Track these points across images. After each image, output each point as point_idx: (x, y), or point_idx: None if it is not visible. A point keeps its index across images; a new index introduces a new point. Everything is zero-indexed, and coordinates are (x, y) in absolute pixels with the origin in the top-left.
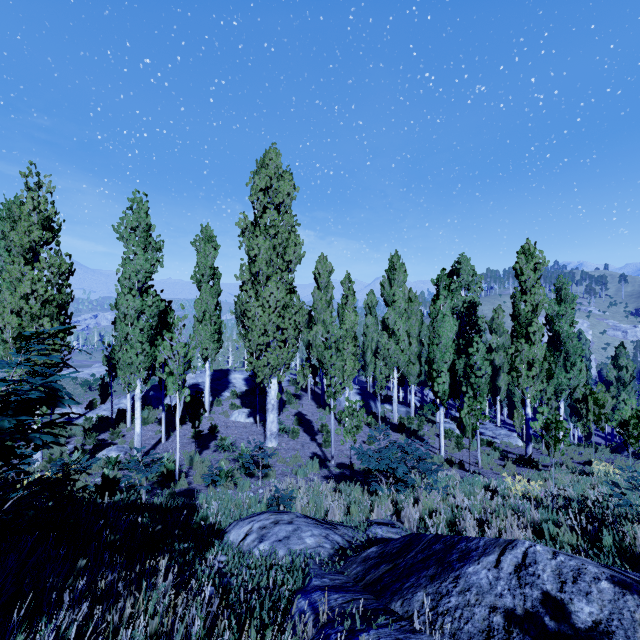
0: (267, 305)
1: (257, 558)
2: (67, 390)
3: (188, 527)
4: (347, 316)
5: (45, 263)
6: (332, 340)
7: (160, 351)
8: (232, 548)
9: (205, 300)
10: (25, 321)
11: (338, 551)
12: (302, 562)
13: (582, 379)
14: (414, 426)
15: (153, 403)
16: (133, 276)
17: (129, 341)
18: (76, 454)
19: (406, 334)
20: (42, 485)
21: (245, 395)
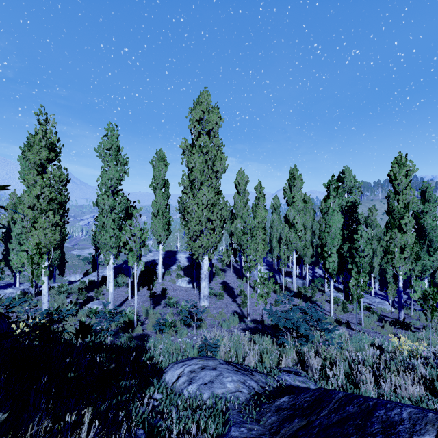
0: (201, 203)
1: (186, 398)
2: (74, 263)
3: (138, 365)
4: (259, 212)
5: (50, 174)
6: (248, 228)
7: (123, 233)
8: (167, 387)
9: (159, 201)
10: (37, 213)
11: (254, 396)
12: (223, 405)
13: None
14: (309, 294)
15: (125, 272)
16: (107, 182)
17: (105, 228)
18: (70, 305)
19: (302, 226)
20: (32, 328)
21: (187, 268)
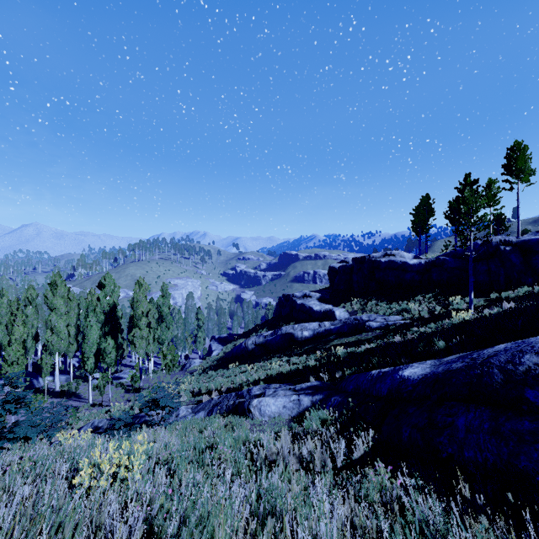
0: None
1: None
2: None
3: None
4: (17, 329)
5: None
6: (13, 360)
7: None
8: None
9: None
10: None
11: None
12: None
13: (180, 330)
14: (73, 389)
15: None
16: None
17: None
18: None
19: (66, 328)
20: None
21: None
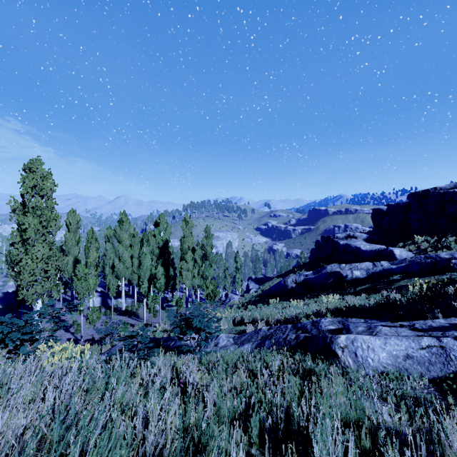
0: (35, 257)
1: None
2: None
3: None
4: (91, 254)
5: None
6: (82, 275)
7: None
8: None
9: None
10: None
11: None
12: None
13: (221, 270)
14: (134, 310)
15: None
16: None
17: None
18: None
19: (130, 258)
20: None
21: (2, 312)
